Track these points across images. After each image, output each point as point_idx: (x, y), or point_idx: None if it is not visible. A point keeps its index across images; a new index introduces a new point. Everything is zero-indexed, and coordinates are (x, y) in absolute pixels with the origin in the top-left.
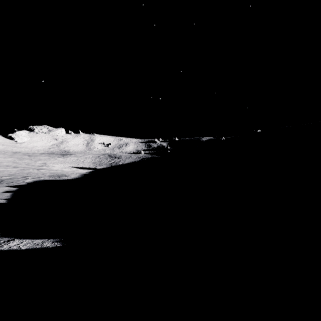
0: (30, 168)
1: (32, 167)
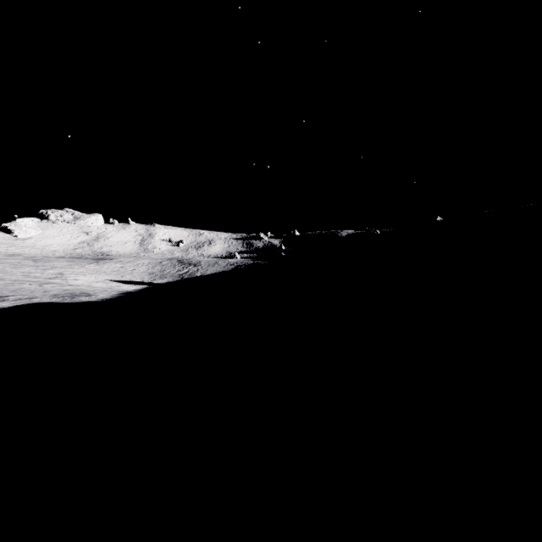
0: (28, 281)
1: (32, 280)
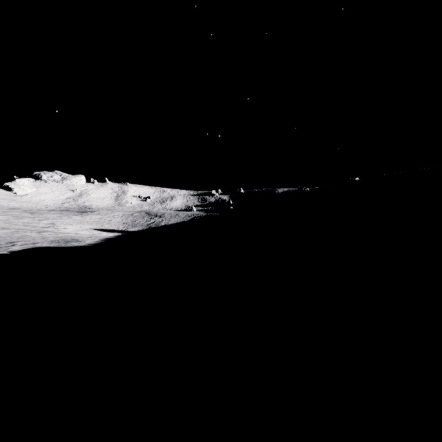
0: (28, 230)
1: (31, 229)
